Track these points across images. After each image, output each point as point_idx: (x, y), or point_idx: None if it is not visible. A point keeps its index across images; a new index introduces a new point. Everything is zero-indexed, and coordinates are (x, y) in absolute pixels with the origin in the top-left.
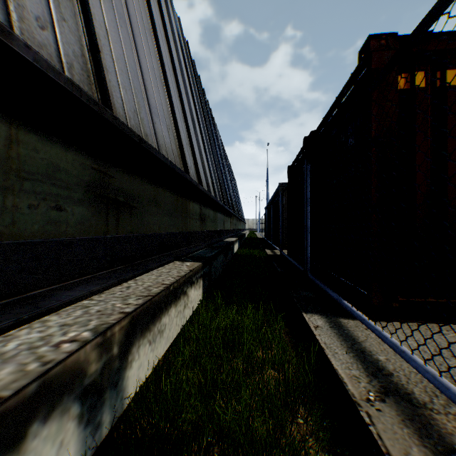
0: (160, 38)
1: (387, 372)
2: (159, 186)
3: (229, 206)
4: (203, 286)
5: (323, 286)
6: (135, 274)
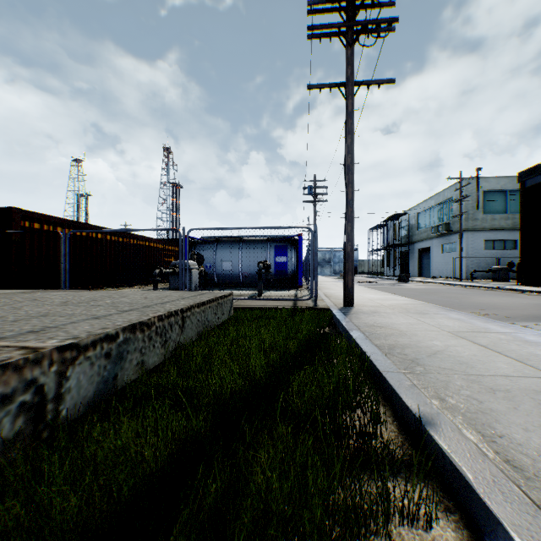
0: None
1: None
2: None
3: None
4: None
5: None
6: None
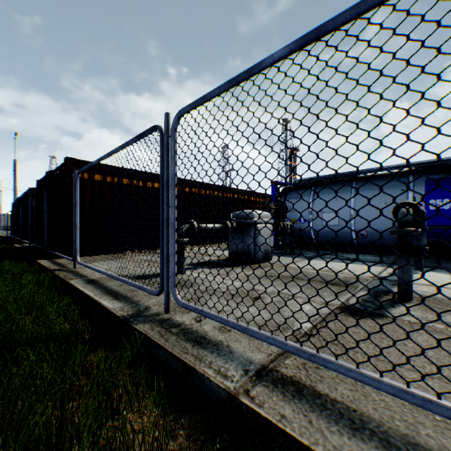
0: None
1: (61, 263)
2: None
3: None
4: None
5: (51, 251)
6: None
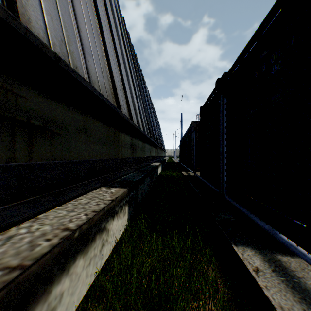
0: (98, 1)
1: None
2: (90, 116)
3: (154, 139)
4: (129, 211)
5: (246, 212)
6: (38, 211)
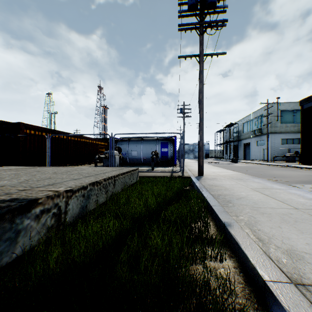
0: None
1: None
2: None
3: None
4: None
5: None
6: None
